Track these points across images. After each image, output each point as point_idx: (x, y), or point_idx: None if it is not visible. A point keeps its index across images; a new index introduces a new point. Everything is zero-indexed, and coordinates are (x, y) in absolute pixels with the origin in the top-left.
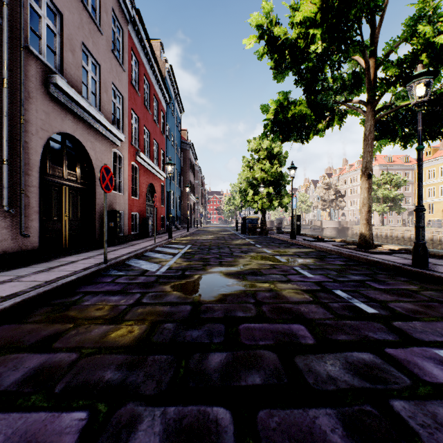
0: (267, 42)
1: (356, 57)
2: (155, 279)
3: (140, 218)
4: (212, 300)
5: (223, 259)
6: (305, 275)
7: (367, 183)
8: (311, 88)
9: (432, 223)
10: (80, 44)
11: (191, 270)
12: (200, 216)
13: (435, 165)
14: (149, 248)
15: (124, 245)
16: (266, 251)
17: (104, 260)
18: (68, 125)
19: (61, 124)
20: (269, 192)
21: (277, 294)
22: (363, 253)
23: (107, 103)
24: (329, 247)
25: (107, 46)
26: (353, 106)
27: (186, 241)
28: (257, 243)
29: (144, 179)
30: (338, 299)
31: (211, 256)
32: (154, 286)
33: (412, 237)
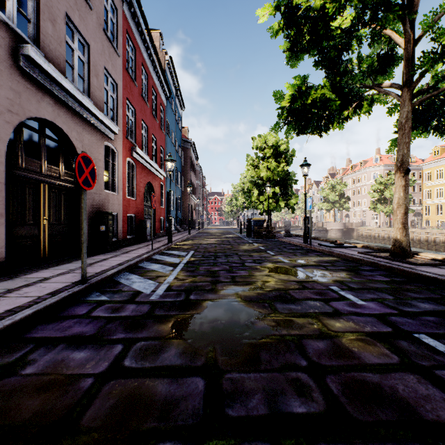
0: (284, 15)
1: (389, 32)
2: (148, 309)
3: (137, 220)
4: (237, 362)
5: (235, 273)
6: (353, 301)
7: (404, 180)
8: (335, 69)
9: (443, 224)
10: (63, 15)
11: (197, 293)
12: (201, 217)
13: (443, 164)
14: (145, 257)
15: (116, 252)
16: (282, 260)
17: (82, 279)
18: (46, 110)
19: (36, 107)
20: (275, 192)
21: (336, 345)
22: (405, 265)
23: (98, 89)
24: (355, 255)
25: (98, 24)
26: (385, 90)
27: (188, 247)
28: (268, 249)
29: (141, 178)
30: (439, 358)
31: (219, 268)
32: (145, 324)
33: (421, 240)
